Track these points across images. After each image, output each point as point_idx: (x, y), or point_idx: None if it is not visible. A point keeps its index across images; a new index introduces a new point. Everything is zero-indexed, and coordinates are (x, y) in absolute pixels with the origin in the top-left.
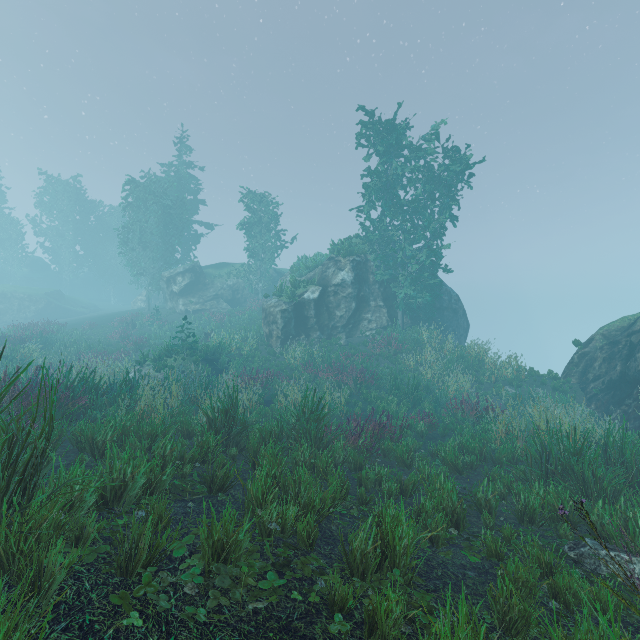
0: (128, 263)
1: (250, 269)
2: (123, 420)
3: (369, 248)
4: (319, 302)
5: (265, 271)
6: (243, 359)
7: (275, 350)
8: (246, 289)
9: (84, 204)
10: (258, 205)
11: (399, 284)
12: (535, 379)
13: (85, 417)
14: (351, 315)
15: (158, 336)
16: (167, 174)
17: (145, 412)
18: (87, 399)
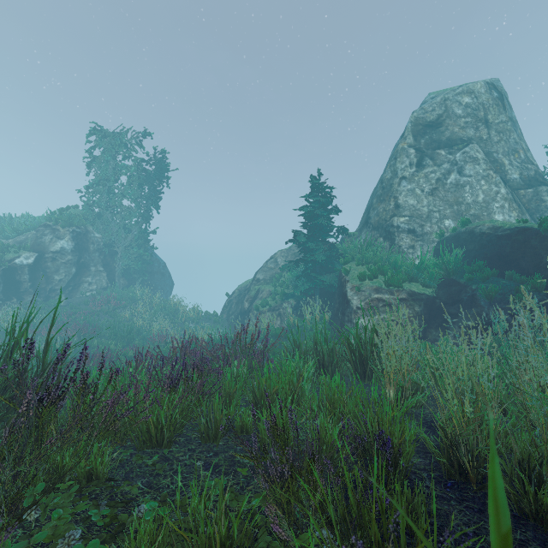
0: None
1: None
2: None
3: (89, 221)
4: (35, 267)
5: None
6: None
7: None
8: None
9: None
10: None
11: (118, 254)
12: (207, 317)
13: None
14: (71, 279)
15: None
16: None
17: None
18: None
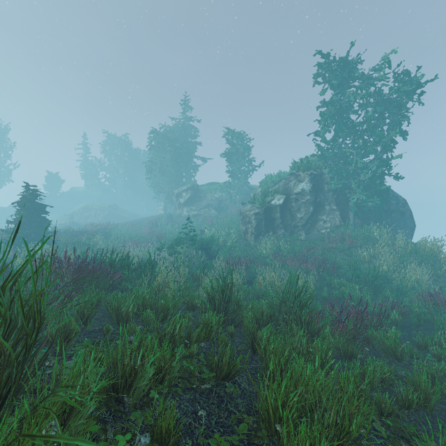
0: (153, 185)
1: (230, 186)
2: (142, 294)
3: (323, 164)
4: (283, 207)
5: (241, 187)
6: (227, 249)
7: (250, 243)
8: (227, 200)
9: (129, 150)
10: (236, 140)
11: (351, 191)
12: None
13: (120, 287)
14: (309, 217)
15: (171, 232)
16: (176, 126)
17: (161, 286)
18: (123, 273)
